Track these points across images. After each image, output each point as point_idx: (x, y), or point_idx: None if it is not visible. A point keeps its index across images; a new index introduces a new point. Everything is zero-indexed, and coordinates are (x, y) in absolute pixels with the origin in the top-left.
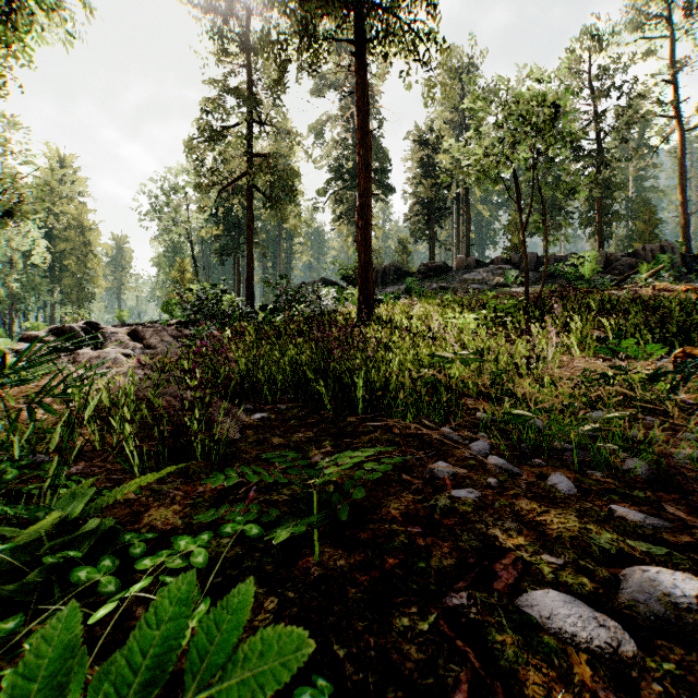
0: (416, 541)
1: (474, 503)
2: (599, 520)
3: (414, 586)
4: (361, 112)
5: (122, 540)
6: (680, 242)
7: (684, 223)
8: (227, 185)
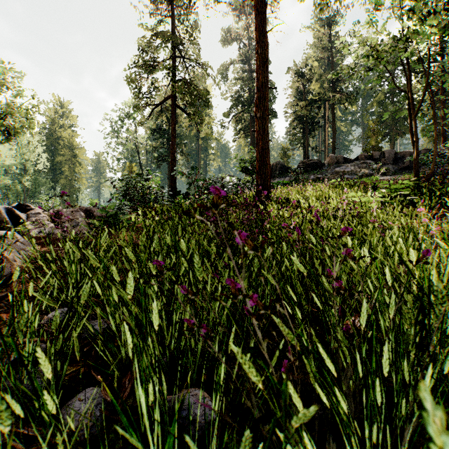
0: None
1: None
2: None
3: None
4: (259, 15)
5: None
6: None
7: None
8: (157, 106)
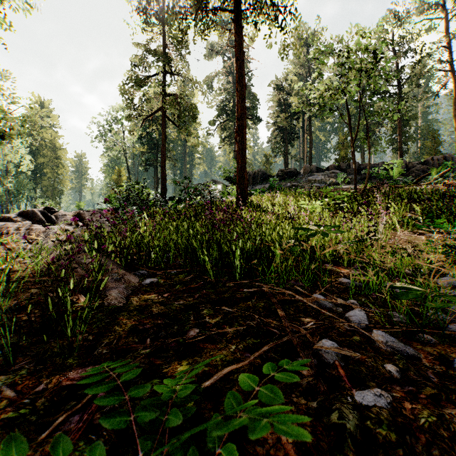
0: None
1: (392, 419)
2: None
3: None
4: (239, 61)
5: None
6: None
7: None
8: (148, 117)
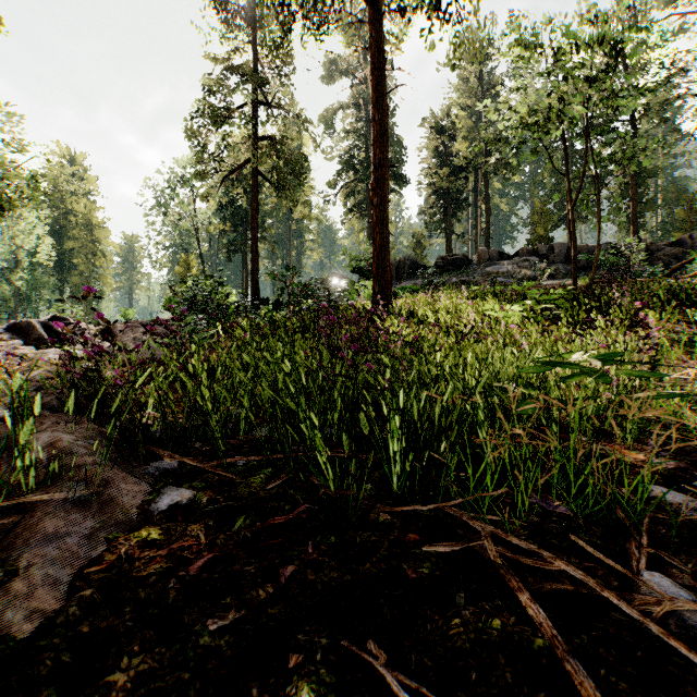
0: None
1: None
2: None
3: None
4: (376, 70)
5: None
6: None
7: None
8: (230, 173)
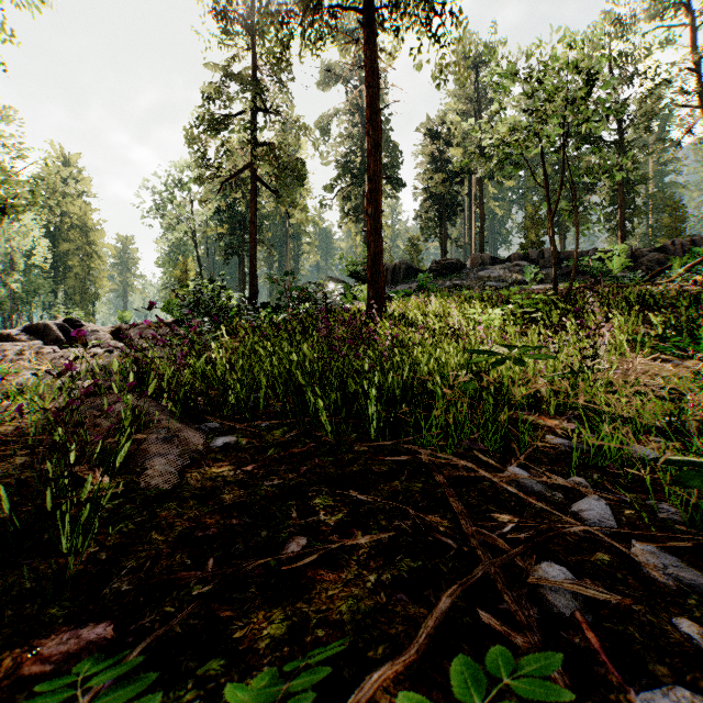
0: None
1: None
2: None
3: None
4: (371, 88)
5: None
6: None
7: None
8: (229, 179)
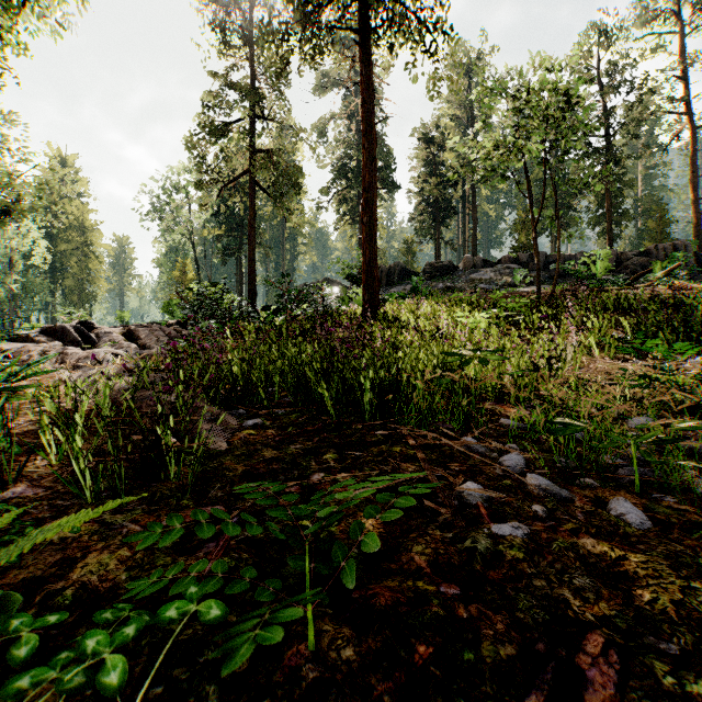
0: (454, 610)
1: (525, 544)
2: (700, 572)
3: (463, 701)
4: (366, 104)
5: (6, 629)
6: (692, 241)
7: (696, 221)
8: (228, 183)
